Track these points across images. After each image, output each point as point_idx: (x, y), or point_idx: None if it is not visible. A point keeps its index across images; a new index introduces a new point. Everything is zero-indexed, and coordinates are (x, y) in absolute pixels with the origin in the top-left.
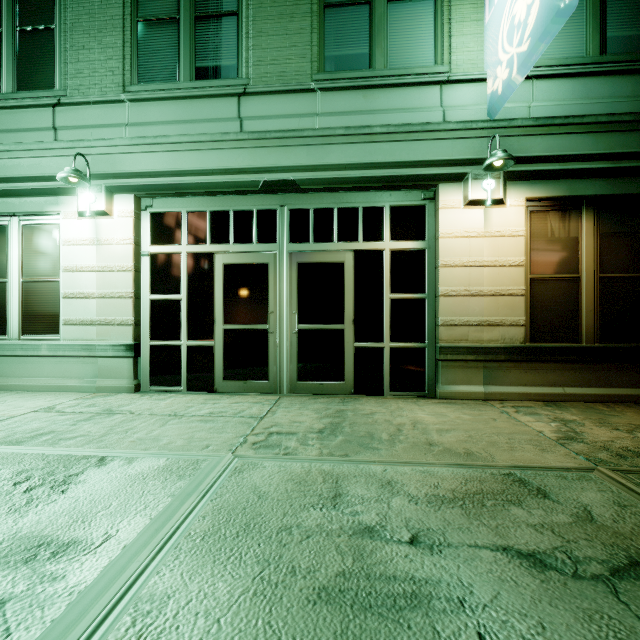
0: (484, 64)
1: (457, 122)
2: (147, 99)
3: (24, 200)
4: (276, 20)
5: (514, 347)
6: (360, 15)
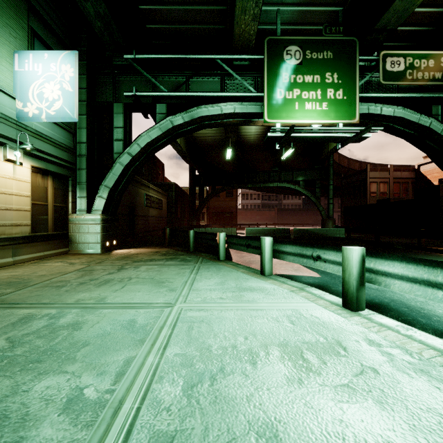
0: (13, 89)
1: (2, 113)
2: None
3: None
4: None
5: (26, 236)
6: None
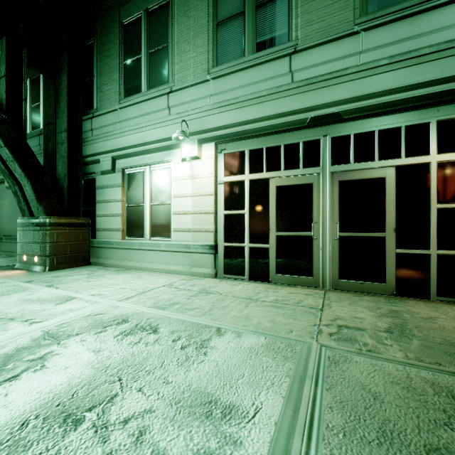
0: None
1: None
2: (223, 75)
3: (152, 155)
4: None
5: None
6: None
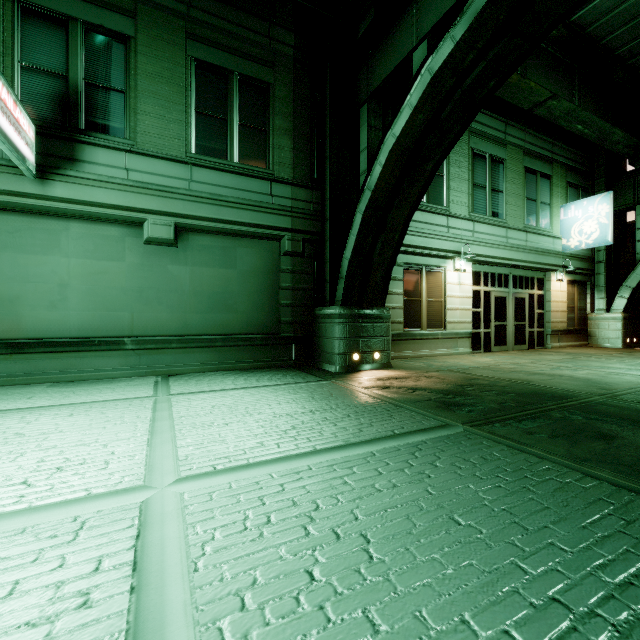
0: (559, 232)
1: (556, 251)
2: (480, 222)
3: (432, 259)
4: (514, 199)
5: (565, 329)
6: (534, 205)
